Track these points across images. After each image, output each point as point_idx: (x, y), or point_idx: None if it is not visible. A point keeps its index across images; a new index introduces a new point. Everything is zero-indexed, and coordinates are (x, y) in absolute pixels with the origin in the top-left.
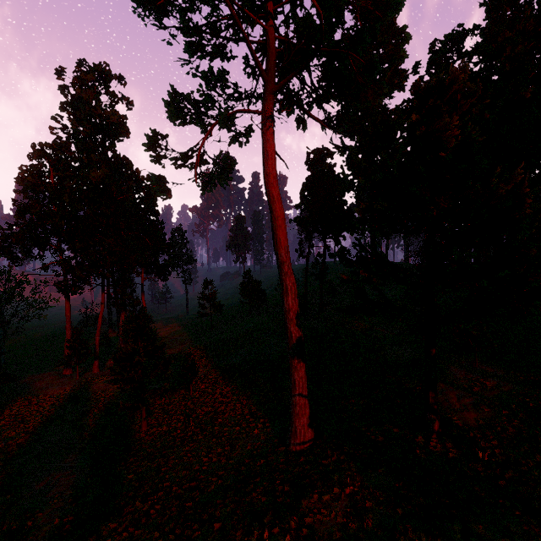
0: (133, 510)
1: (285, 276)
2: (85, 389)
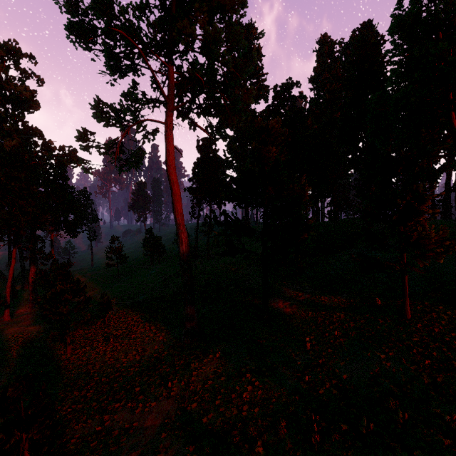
0: (73, 396)
1: (181, 233)
2: (1, 333)
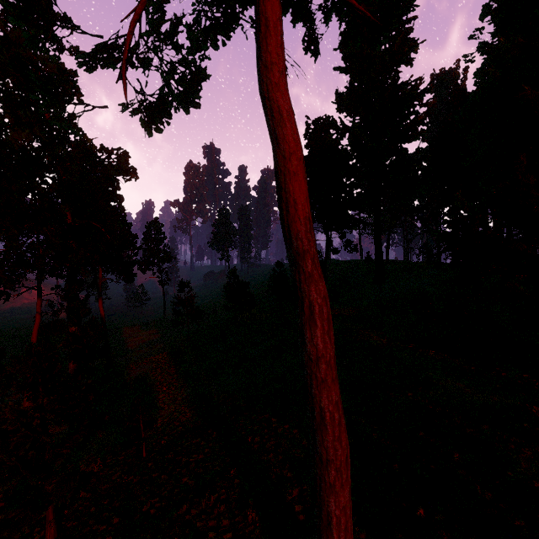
0: None
1: (307, 283)
2: None
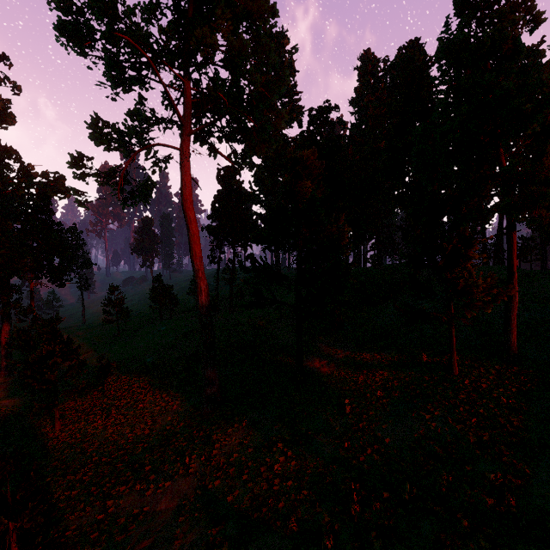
0: (66, 481)
1: (200, 280)
2: None
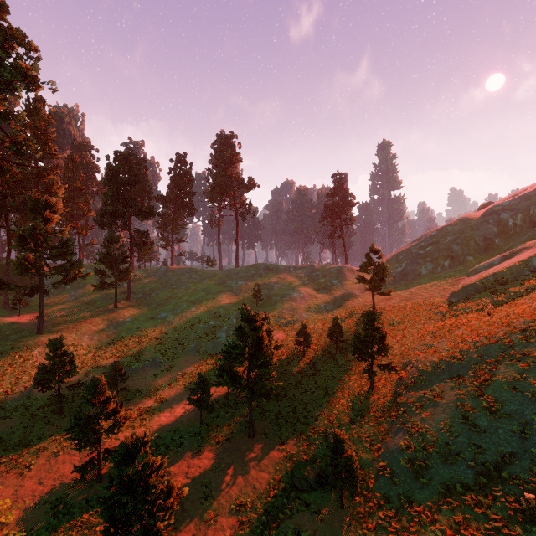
0: None
1: None
2: None
